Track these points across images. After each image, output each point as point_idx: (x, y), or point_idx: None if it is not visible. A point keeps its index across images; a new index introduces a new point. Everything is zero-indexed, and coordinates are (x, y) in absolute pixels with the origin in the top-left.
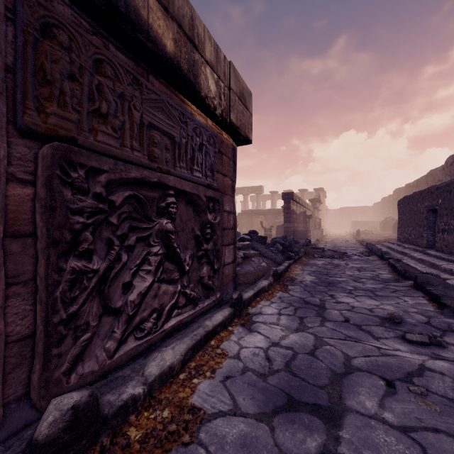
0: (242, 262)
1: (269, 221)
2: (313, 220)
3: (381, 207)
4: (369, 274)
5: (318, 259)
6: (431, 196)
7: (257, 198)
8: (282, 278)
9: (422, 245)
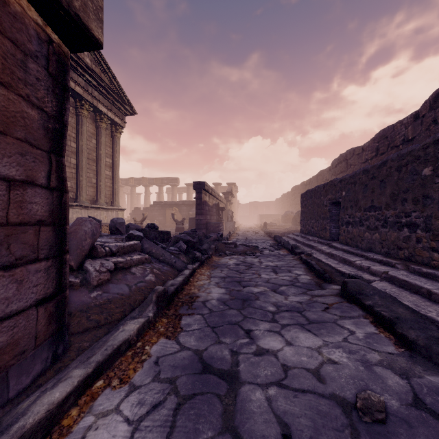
0: (111, 278)
1: (183, 213)
2: (226, 213)
3: (281, 202)
4: (287, 277)
5: (229, 258)
6: (335, 189)
7: (172, 189)
8: (177, 299)
9: (325, 237)
